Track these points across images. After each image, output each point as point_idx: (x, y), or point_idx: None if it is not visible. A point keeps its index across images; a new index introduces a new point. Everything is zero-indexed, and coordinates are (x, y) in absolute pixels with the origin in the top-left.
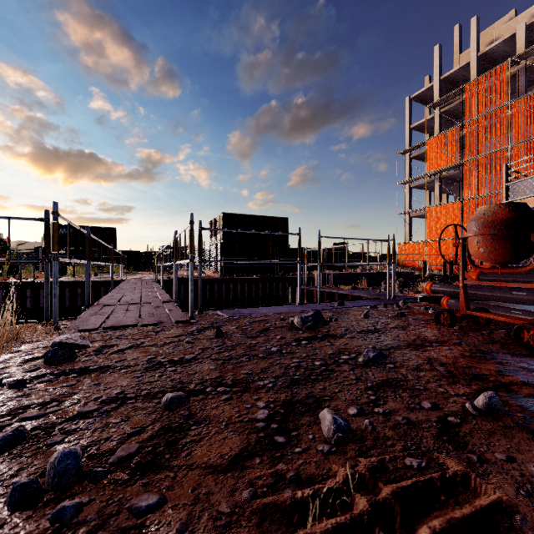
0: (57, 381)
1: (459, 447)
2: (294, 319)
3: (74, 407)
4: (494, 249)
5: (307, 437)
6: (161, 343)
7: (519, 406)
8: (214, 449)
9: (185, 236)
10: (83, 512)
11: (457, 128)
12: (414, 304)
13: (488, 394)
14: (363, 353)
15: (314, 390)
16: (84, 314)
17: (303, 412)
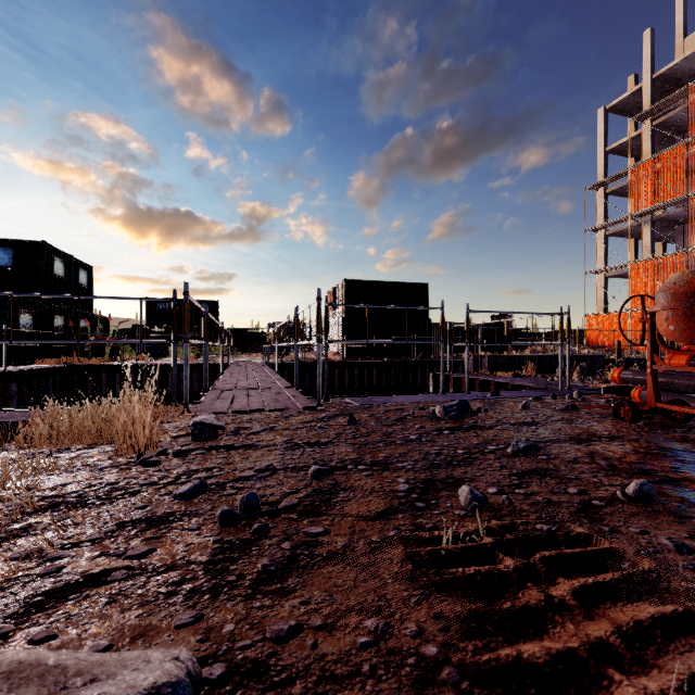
0: (210, 454)
1: (594, 521)
2: (436, 409)
3: (234, 473)
4: (687, 327)
5: (445, 505)
6: (293, 427)
7: (679, 498)
8: (362, 506)
9: (310, 313)
10: (272, 531)
11: (679, 147)
12: (595, 397)
13: (640, 481)
14: (512, 443)
15: (455, 473)
16: (206, 398)
17: (442, 488)
